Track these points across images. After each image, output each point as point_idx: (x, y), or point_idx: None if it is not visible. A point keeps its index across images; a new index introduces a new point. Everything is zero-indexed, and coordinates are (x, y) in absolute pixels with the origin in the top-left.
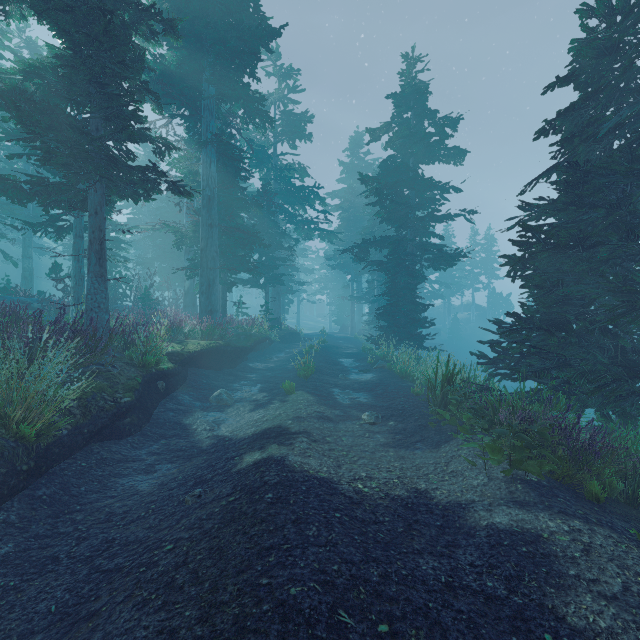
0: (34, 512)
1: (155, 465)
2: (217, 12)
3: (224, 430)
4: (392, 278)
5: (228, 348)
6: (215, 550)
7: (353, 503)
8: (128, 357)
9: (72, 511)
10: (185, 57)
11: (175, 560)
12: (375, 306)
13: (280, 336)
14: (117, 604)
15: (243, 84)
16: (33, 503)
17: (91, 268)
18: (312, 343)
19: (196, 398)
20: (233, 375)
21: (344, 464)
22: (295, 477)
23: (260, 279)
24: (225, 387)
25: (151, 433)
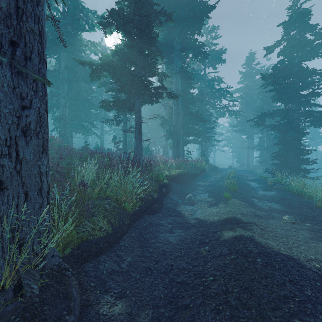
0: (133, 243)
1: (172, 229)
2: (182, 7)
3: (199, 216)
4: (283, 134)
5: (189, 174)
6: (244, 288)
7: (321, 277)
8: (150, 176)
9: (147, 246)
10: (166, 34)
11: (220, 288)
12: (265, 152)
13: (209, 168)
14: (198, 305)
15: (194, 39)
16: (132, 239)
17: (136, 136)
18: (225, 173)
19: (178, 198)
20: (191, 187)
21: (291, 247)
22: (267, 251)
23: (198, 139)
24: (190, 193)
25: (165, 213)
